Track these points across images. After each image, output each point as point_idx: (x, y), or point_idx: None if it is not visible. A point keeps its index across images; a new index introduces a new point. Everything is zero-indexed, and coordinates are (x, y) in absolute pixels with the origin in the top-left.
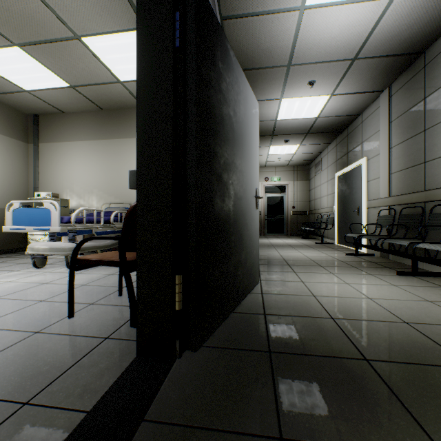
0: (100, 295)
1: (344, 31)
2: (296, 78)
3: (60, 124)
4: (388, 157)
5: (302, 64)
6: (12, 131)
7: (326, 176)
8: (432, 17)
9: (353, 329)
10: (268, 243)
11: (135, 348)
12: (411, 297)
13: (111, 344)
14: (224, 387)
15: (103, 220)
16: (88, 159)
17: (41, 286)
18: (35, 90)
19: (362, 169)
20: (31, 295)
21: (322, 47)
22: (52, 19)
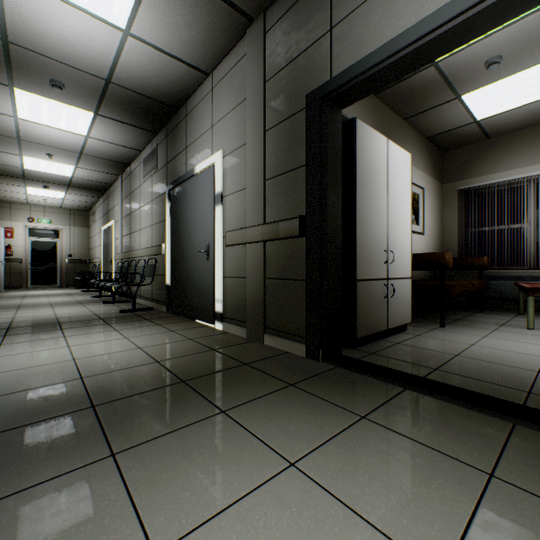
0: None
1: (62, 139)
2: (32, 148)
3: None
4: (121, 224)
5: (34, 142)
6: None
7: (99, 228)
8: (121, 152)
9: (19, 323)
10: (21, 295)
11: None
12: (85, 311)
13: None
14: None
15: None
16: None
17: None
18: None
19: (113, 229)
20: None
21: (48, 140)
22: None
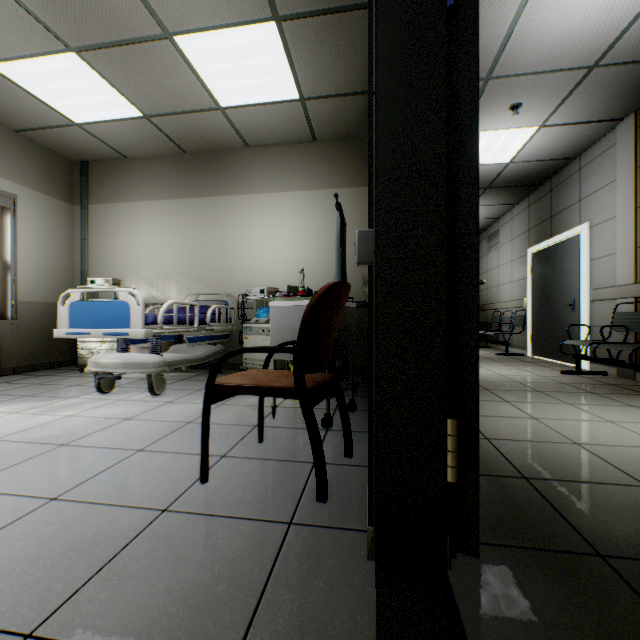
0: (227, 441)
1: (591, 19)
2: (493, 99)
3: (121, 175)
4: (633, 221)
5: (508, 76)
6: (51, 187)
7: (509, 254)
8: None
9: None
10: None
11: (353, 545)
12: None
13: (306, 536)
14: (585, 638)
15: (198, 319)
16: (163, 228)
17: (124, 423)
18: (89, 123)
19: (581, 241)
20: (117, 439)
21: (547, 47)
22: (134, 6)
